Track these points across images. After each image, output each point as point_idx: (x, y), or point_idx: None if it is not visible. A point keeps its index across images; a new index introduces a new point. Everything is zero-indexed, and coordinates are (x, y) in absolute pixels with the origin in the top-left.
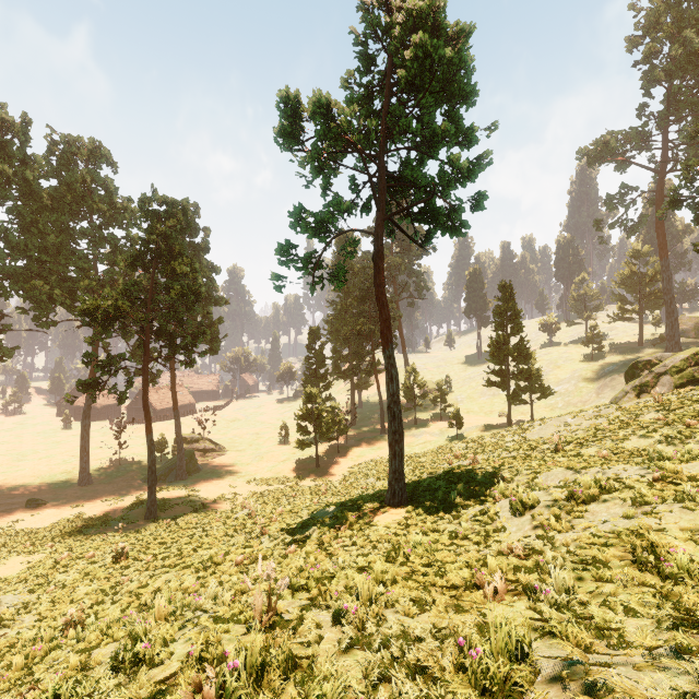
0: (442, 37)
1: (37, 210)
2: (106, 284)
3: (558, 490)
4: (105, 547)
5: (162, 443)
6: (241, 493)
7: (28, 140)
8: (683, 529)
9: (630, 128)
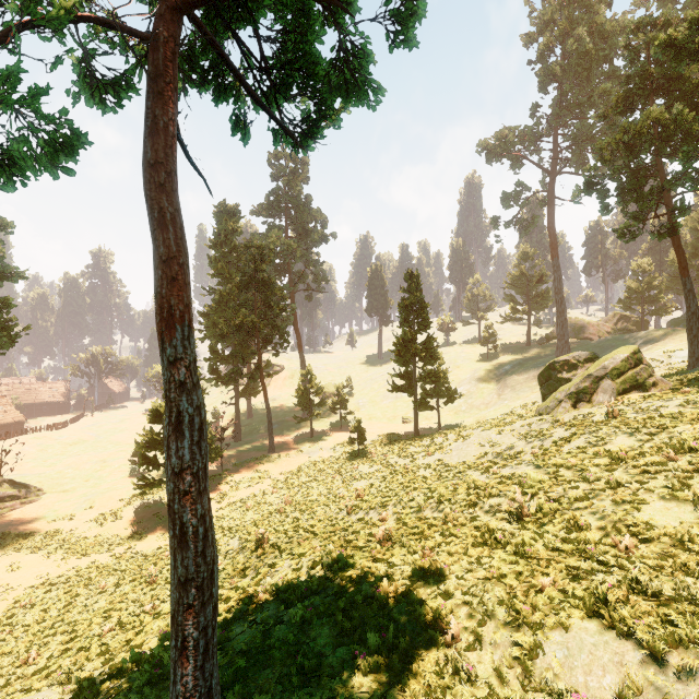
0: None
1: None
2: None
3: None
4: None
5: None
6: (20, 583)
7: None
8: None
9: (525, 127)
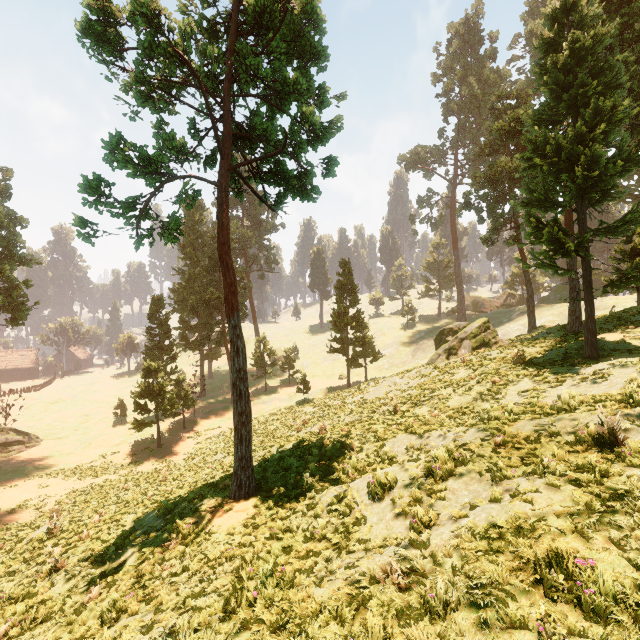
0: None
1: None
2: None
3: (414, 465)
4: None
5: None
6: (55, 493)
7: None
8: (559, 515)
9: (434, 145)
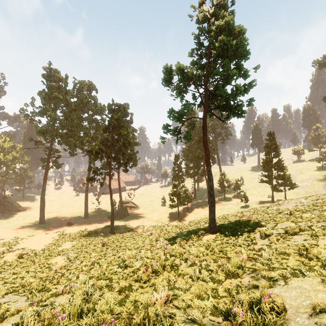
0: (233, 32)
1: (70, 110)
2: (94, 138)
3: (282, 230)
4: (98, 241)
5: (114, 203)
6: (146, 225)
7: (67, 84)
8: (325, 245)
9: None
